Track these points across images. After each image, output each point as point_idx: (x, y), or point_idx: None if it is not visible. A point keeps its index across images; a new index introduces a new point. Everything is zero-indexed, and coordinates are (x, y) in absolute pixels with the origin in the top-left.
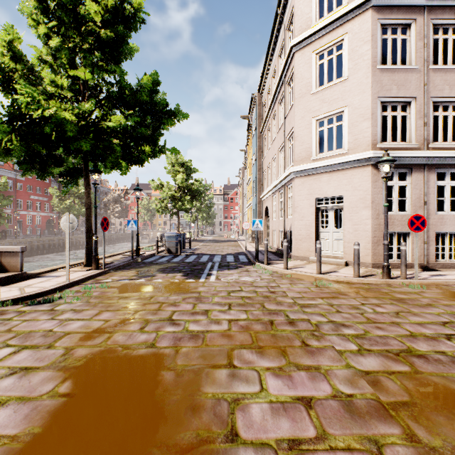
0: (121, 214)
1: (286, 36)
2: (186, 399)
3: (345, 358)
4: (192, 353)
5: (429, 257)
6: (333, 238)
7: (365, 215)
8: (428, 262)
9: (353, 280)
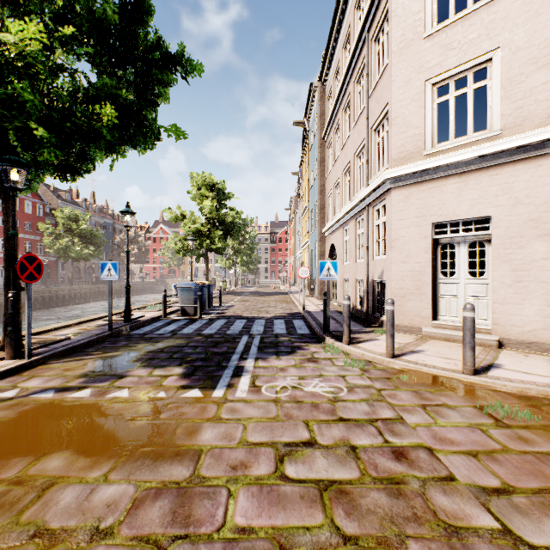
0: (138, 258)
1: None
2: None
3: None
4: None
5: None
6: (465, 294)
7: (541, 250)
8: None
9: None
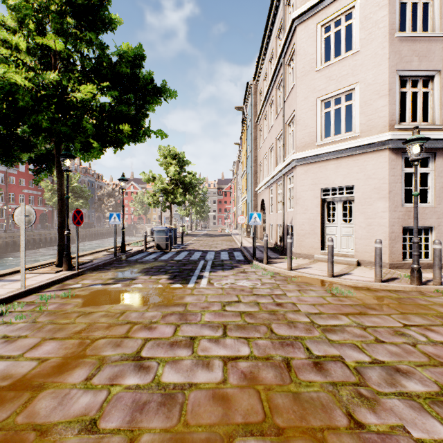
0: (115, 208)
1: (285, 12)
2: None
3: None
4: None
5: None
6: (341, 234)
7: (381, 207)
8: None
9: (375, 286)
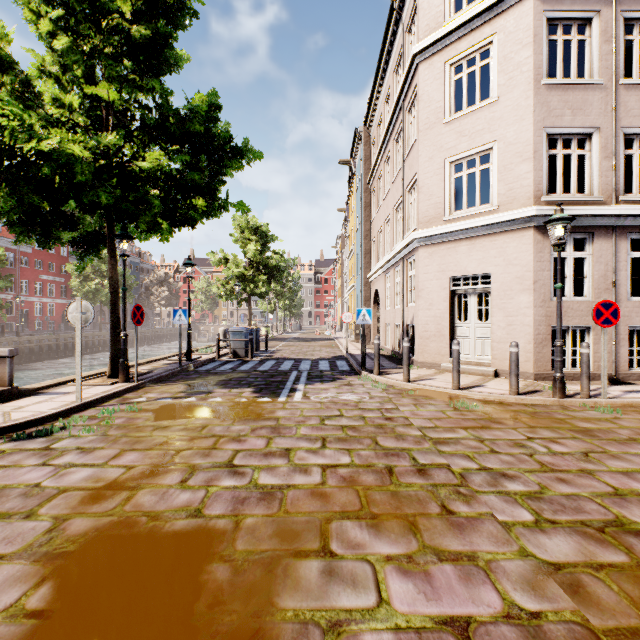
0: (169, 301)
1: (405, 41)
2: (248, 624)
3: (517, 538)
4: (262, 528)
5: (620, 364)
6: (475, 336)
7: (524, 301)
8: (617, 372)
9: (509, 399)
